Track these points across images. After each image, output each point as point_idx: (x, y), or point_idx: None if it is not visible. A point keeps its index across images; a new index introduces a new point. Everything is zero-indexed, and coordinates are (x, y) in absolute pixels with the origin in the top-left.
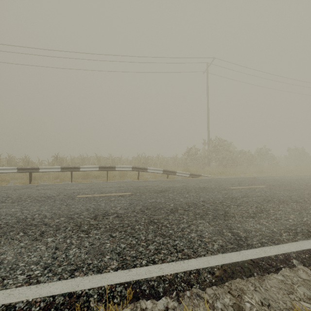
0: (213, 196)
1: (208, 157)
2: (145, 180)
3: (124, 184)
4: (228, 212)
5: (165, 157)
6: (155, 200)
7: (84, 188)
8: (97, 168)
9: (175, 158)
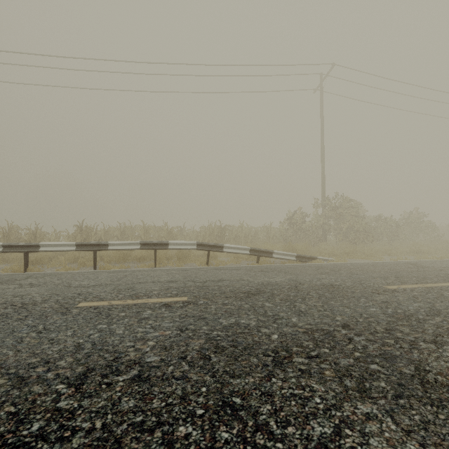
0: (360, 310)
1: (323, 226)
2: (219, 265)
3: (179, 276)
4: (423, 366)
5: (253, 227)
6: (236, 320)
7: (104, 284)
8: (137, 245)
9: (268, 229)
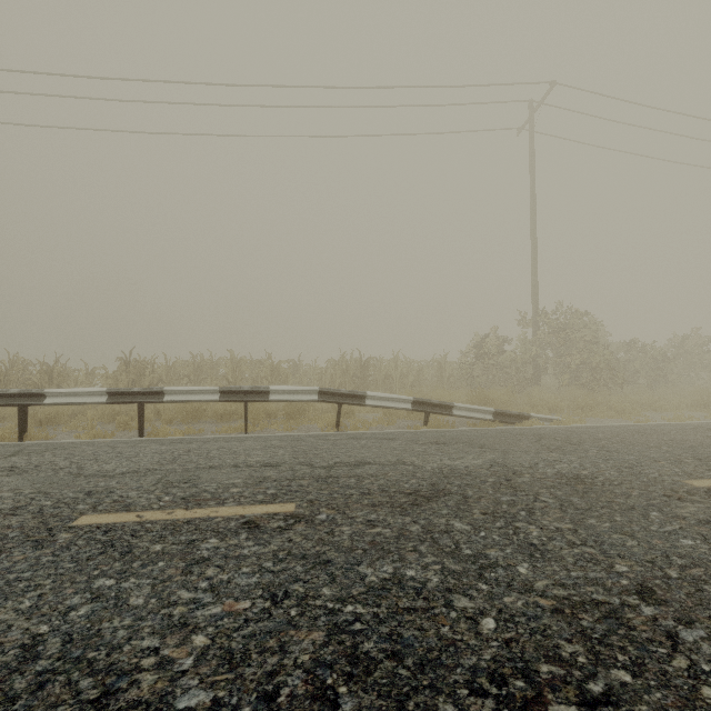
0: (662, 545)
1: (534, 360)
2: (357, 429)
3: (285, 453)
4: None
5: (415, 361)
6: (397, 568)
7: (142, 471)
8: (215, 393)
9: (441, 364)
